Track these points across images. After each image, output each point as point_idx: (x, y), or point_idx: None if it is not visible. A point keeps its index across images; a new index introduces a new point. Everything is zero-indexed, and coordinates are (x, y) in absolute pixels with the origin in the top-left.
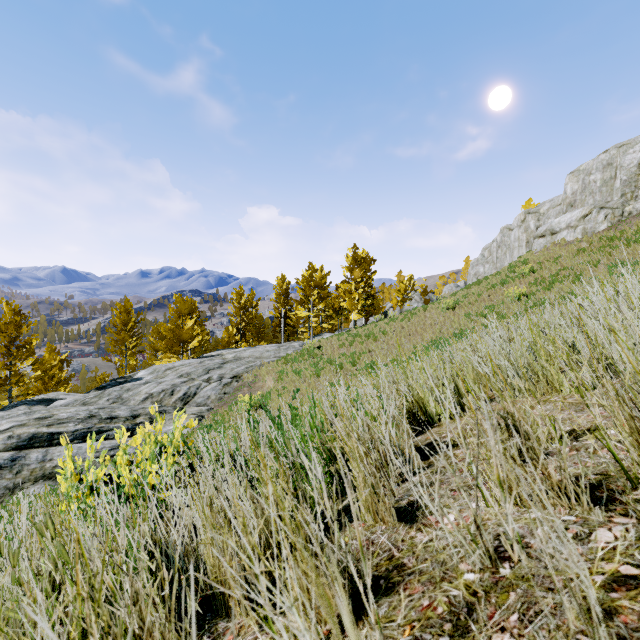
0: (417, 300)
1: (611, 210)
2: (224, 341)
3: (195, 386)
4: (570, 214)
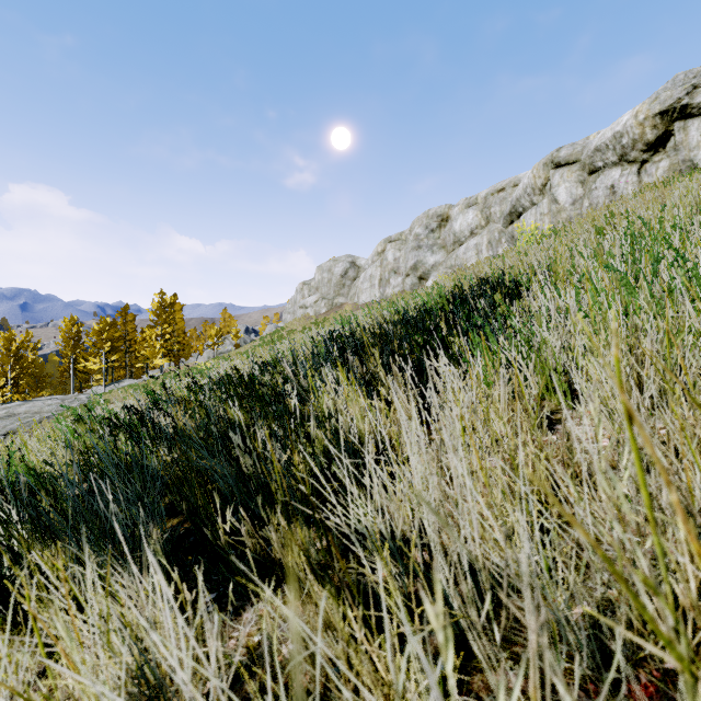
0: (232, 342)
1: (328, 301)
2: None
3: None
4: (312, 297)
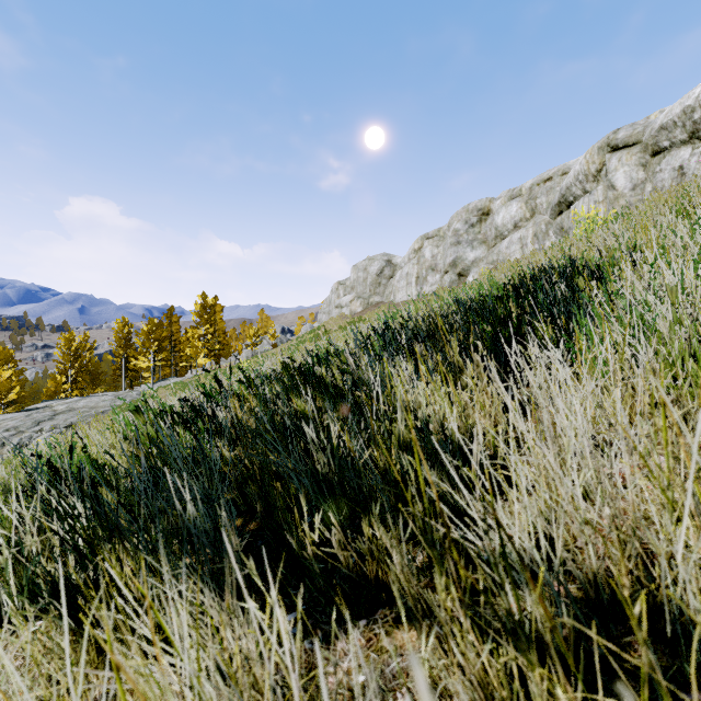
0: (270, 342)
1: (363, 300)
2: (50, 391)
3: (27, 437)
4: (348, 297)
